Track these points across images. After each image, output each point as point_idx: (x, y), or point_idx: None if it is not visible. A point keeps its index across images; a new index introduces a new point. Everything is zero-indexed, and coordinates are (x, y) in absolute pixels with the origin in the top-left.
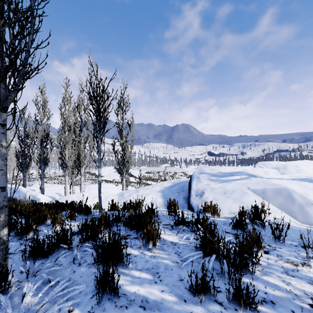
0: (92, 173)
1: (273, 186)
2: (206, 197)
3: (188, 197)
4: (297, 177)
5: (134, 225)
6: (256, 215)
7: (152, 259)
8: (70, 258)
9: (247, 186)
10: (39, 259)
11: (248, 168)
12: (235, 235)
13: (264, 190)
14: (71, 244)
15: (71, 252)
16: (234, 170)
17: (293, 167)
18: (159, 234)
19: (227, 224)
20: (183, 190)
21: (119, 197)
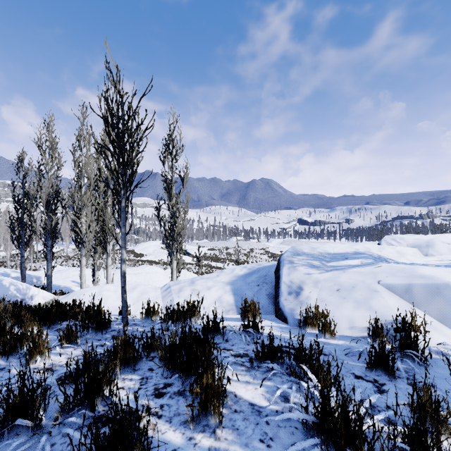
0: (130, 251)
1: (424, 280)
2: (306, 297)
3: (274, 294)
4: None
5: (179, 363)
6: (407, 340)
7: None
8: None
9: (376, 278)
10: None
11: (371, 246)
12: (376, 385)
13: (408, 287)
14: (39, 418)
15: (35, 439)
16: (348, 249)
17: (444, 245)
18: (226, 391)
19: (351, 354)
20: (266, 282)
21: (163, 292)
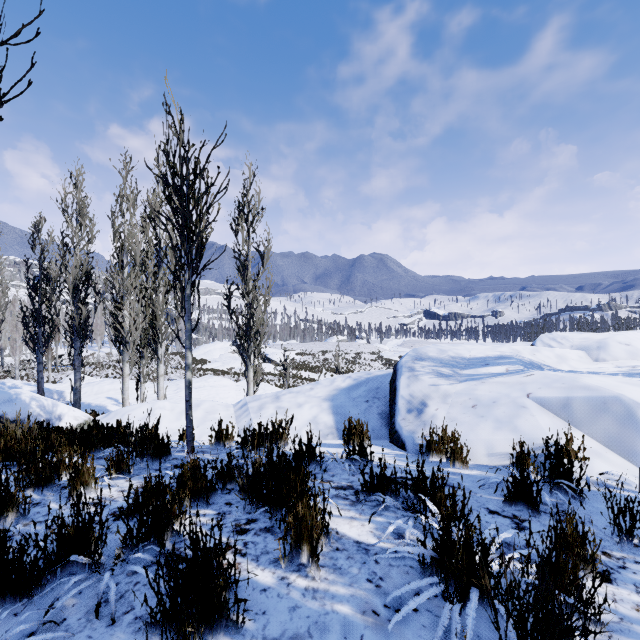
0: None
1: (587, 392)
2: (431, 416)
3: (389, 412)
4: (633, 370)
5: (265, 494)
6: (558, 467)
7: (309, 601)
8: (91, 599)
9: (525, 390)
10: (9, 601)
11: (521, 348)
12: (515, 521)
13: (566, 401)
14: (98, 554)
15: (95, 578)
16: (489, 352)
17: (621, 347)
18: (326, 525)
19: (487, 486)
20: (378, 396)
21: (237, 411)
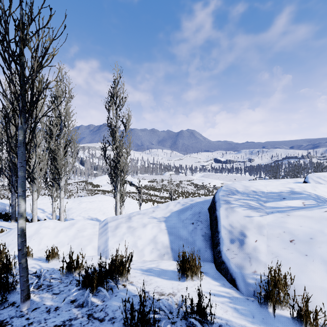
0: (89, 182)
1: None
2: (253, 248)
3: (210, 235)
4: None
5: None
6: None
7: None
8: None
9: None
10: None
11: (304, 185)
12: None
13: None
14: None
15: None
16: (282, 188)
17: None
18: None
19: None
20: (201, 220)
21: (100, 229)
